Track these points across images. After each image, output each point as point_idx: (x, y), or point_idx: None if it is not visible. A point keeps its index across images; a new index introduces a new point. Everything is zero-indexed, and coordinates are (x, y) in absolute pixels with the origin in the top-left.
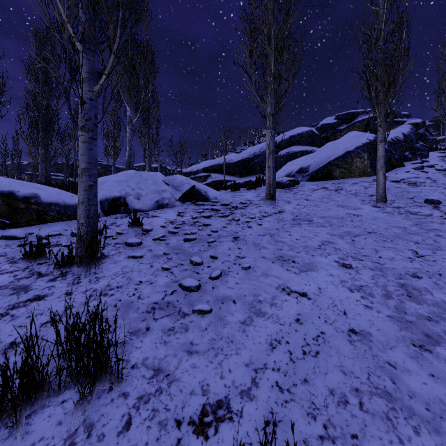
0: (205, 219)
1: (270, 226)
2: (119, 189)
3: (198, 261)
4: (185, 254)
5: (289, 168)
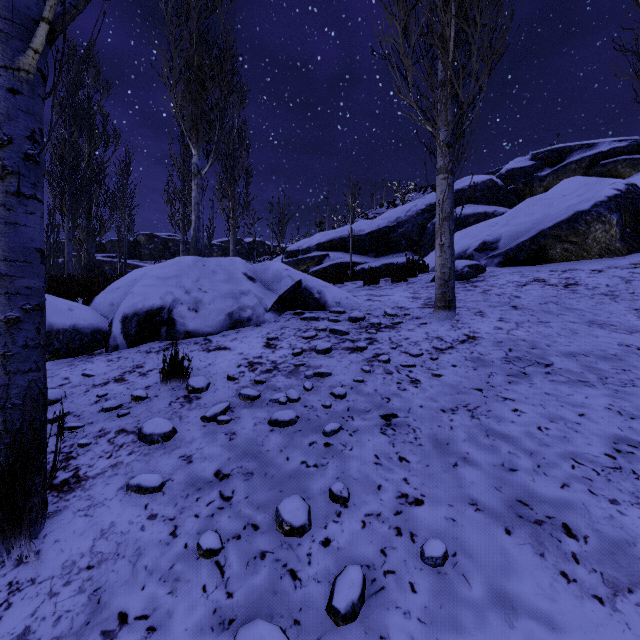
0: (319, 356)
1: (461, 381)
2: (162, 292)
3: (299, 521)
4: (266, 476)
5: (461, 243)
